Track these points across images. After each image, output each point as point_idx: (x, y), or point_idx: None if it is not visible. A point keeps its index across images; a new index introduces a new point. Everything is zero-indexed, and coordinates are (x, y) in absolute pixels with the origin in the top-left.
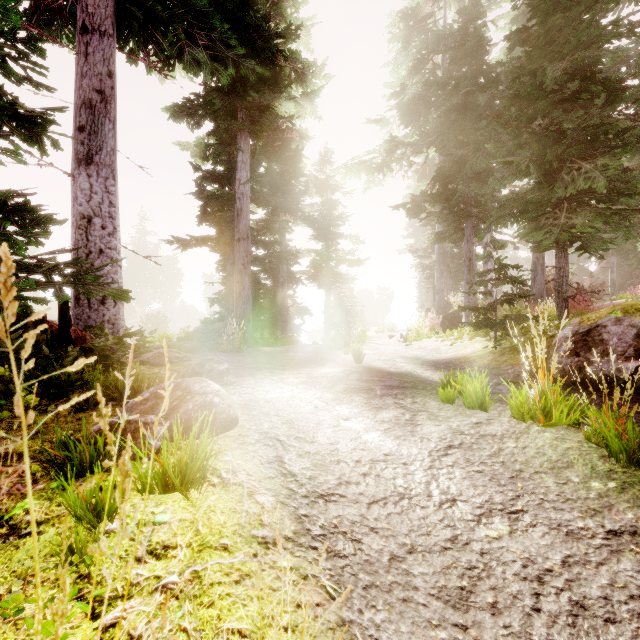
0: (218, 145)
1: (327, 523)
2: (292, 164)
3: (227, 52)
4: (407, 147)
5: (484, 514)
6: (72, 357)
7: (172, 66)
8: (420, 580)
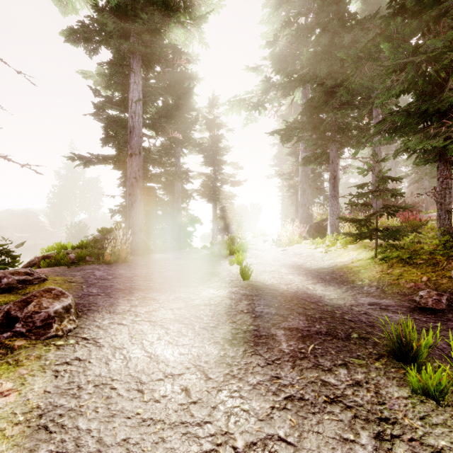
0: (110, 65)
1: None
2: (185, 99)
3: None
4: (278, 90)
5: None
6: None
7: None
8: None
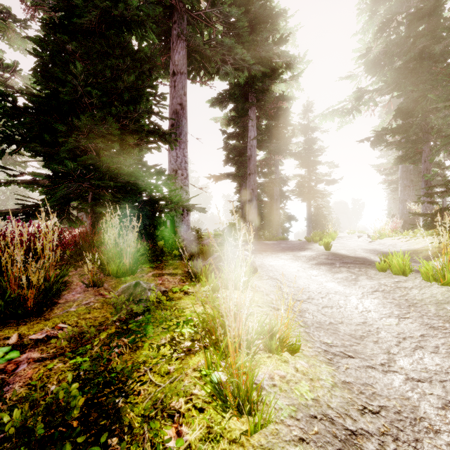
0: (237, 118)
1: (301, 308)
2: (283, 119)
3: (243, 64)
4: (373, 92)
5: (385, 317)
6: (182, 239)
7: (213, 78)
8: (342, 330)
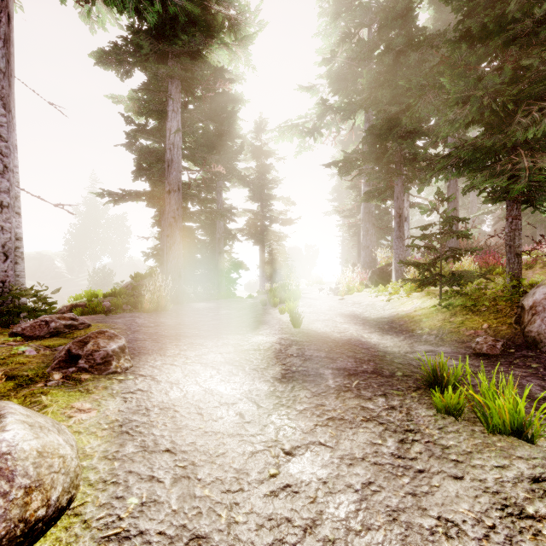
0: (146, 91)
1: None
2: (228, 125)
3: None
4: (336, 113)
5: None
6: None
7: None
8: None
